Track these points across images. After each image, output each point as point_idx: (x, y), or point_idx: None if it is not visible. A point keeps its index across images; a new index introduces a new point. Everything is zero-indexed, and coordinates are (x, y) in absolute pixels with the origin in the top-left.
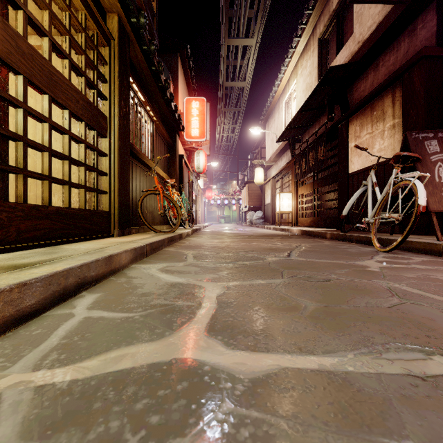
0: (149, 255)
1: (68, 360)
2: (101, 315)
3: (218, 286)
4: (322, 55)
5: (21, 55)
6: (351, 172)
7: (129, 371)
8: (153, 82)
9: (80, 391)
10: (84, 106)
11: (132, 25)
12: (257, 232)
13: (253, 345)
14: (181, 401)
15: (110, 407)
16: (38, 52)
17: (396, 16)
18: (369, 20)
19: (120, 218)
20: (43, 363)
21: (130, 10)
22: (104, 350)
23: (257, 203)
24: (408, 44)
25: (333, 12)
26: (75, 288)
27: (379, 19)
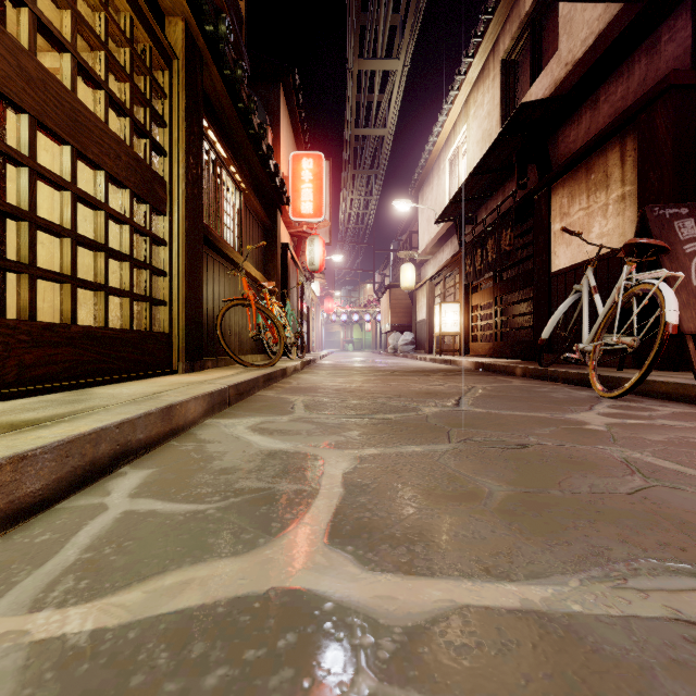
0: (234, 403)
1: (92, 592)
2: (152, 507)
3: (345, 456)
4: (507, 85)
5: (25, 81)
6: (555, 270)
7: (195, 612)
8: (240, 127)
9: (109, 651)
10: (129, 165)
11: (207, 37)
12: (404, 366)
13: (407, 563)
14: (285, 672)
15: (159, 683)
16: (54, 76)
17: (628, 22)
18: (584, 29)
19: (188, 344)
20: (48, 596)
21: (204, 12)
22: (153, 572)
23: (405, 319)
24: (646, 67)
25: (525, 16)
26: (110, 461)
27: (600, 27)
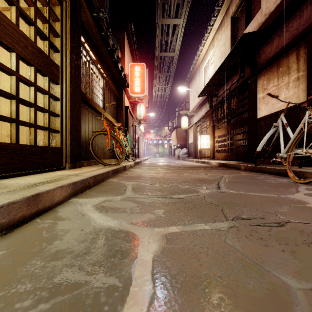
0: (92, 186)
1: None
2: None
3: (155, 235)
4: (233, 29)
5: None
6: (259, 117)
7: None
8: (102, 45)
9: None
10: (33, 53)
11: None
12: (184, 164)
13: None
14: None
15: None
16: None
17: None
18: None
19: (72, 153)
20: None
21: None
22: None
23: (183, 142)
24: (310, 11)
25: None
26: None
27: None
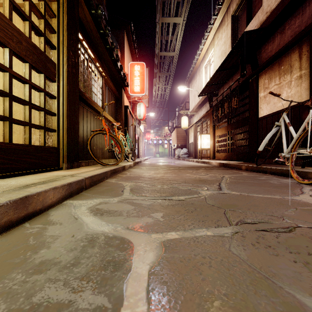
0: (89, 187)
1: None
2: None
3: (152, 242)
4: (234, 27)
5: None
6: (261, 116)
7: None
8: (101, 43)
9: None
10: (28, 49)
11: None
12: (184, 164)
13: None
14: None
15: None
16: None
17: None
18: None
19: (69, 153)
20: None
21: None
22: None
23: (183, 142)
24: None
25: None
26: None
27: None
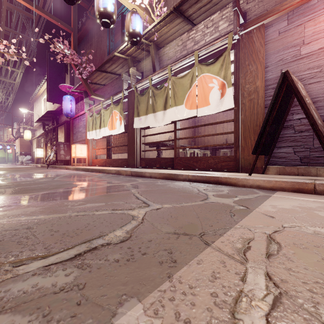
0: None
1: None
2: None
3: None
4: None
5: None
6: None
7: None
8: None
9: None
10: None
11: None
12: (19, 167)
13: (1, 172)
14: None
15: None
16: None
17: None
18: None
19: None
20: None
21: None
22: None
23: (28, 150)
24: None
25: None
26: None
27: None
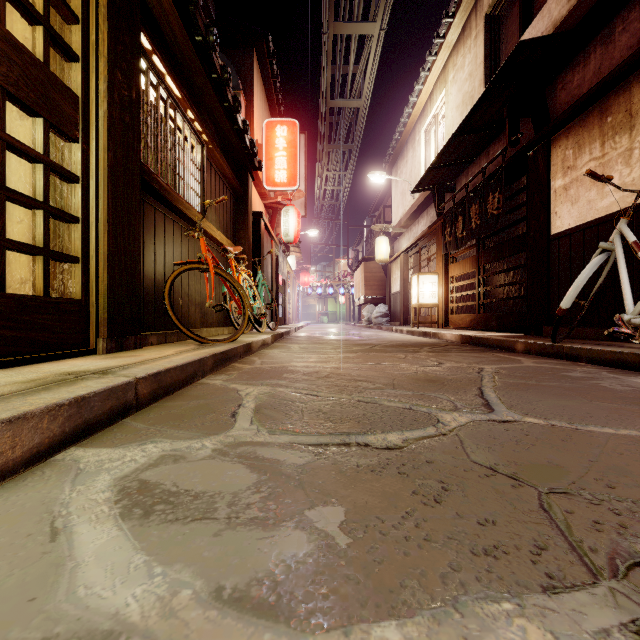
0: (151, 402)
1: None
2: None
3: None
4: (492, 41)
5: None
6: (556, 232)
7: None
8: (198, 65)
9: None
10: None
11: None
12: (383, 339)
13: None
14: None
15: None
16: None
17: None
18: None
19: (113, 314)
20: None
21: None
22: None
23: (379, 291)
24: None
25: None
26: None
27: None
